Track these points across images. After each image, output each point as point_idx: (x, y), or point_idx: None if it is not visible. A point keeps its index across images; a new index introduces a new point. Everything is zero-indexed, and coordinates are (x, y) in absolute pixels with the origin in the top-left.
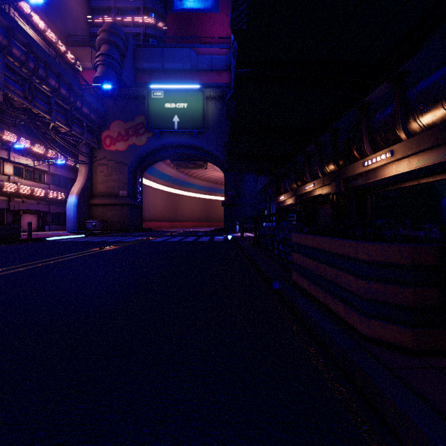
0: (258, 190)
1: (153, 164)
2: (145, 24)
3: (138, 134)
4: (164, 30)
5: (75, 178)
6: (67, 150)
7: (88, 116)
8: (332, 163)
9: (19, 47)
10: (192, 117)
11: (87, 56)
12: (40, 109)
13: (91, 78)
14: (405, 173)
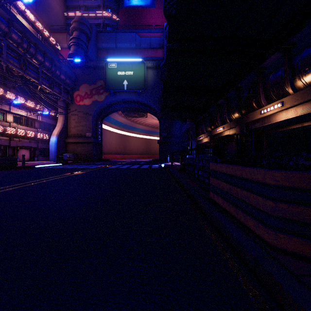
0: (183, 132)
1: (109, 114)
2: (104, 16)
3: (99, 93)
4: (117, 20)
5: (56, 124)
6: (50, 104)
7: (64, 81)
8: (236, 112)
9: (17, 33)
10: (137, 81)
11: (64, 39)
12: (31, 76)
13: (67, 54)
14: (292, 118)
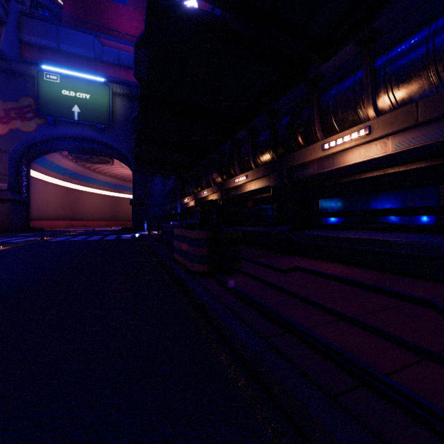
0: (167, 191)
1: (45, 154)
2: None
3: (24, 118)
4: (59, 3)
5: None
6: None
7: None
8: (219, 176)
9: None
10: (96, 110)
11: None
12: None
13: None
14: (254, 190)
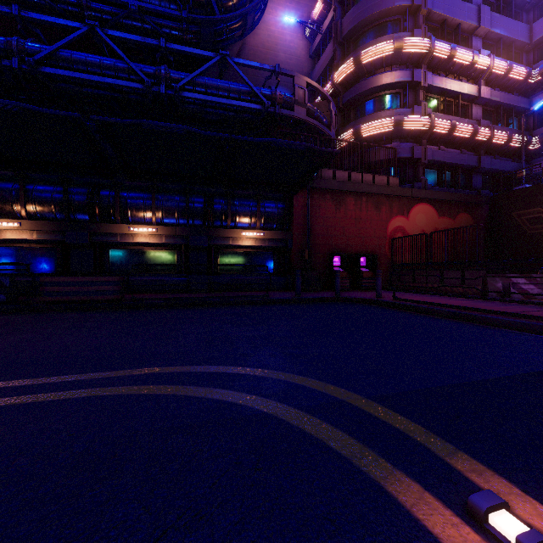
0: None
1: None
2: None
3: None
4: None
5: None
6: None
7: None
8: None
9: None
10: None
11: None
12: None
13: None
14: (28, 239)
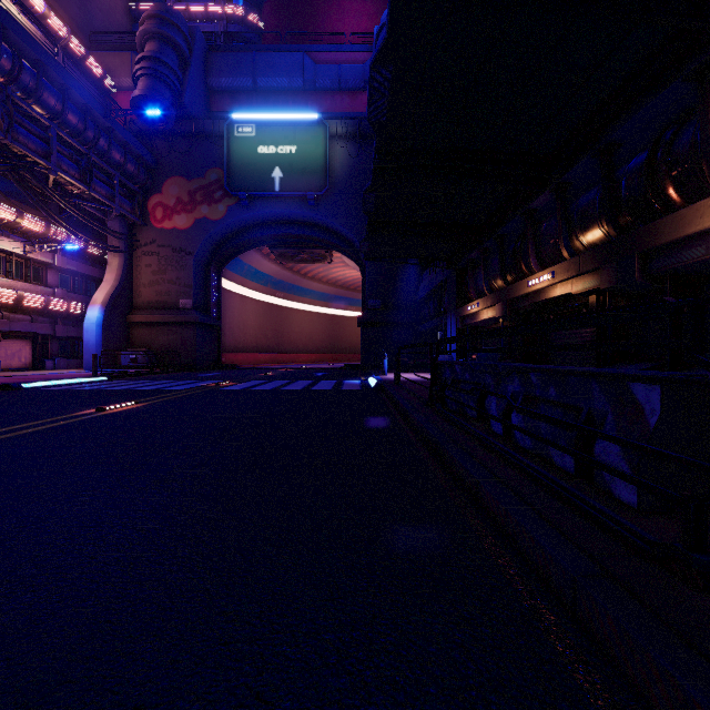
0: (421, 297)
1: (239, 253)
2: (226, 16)
3: (211, 200)
4: (258, 27)
5: (104, 277)
6: (90, 228)
7: (123, 166)
8: (597, 225)
9: None
10: (306, 170)
11: (124, 66)
12: (25, 148)
13: None
14: None
